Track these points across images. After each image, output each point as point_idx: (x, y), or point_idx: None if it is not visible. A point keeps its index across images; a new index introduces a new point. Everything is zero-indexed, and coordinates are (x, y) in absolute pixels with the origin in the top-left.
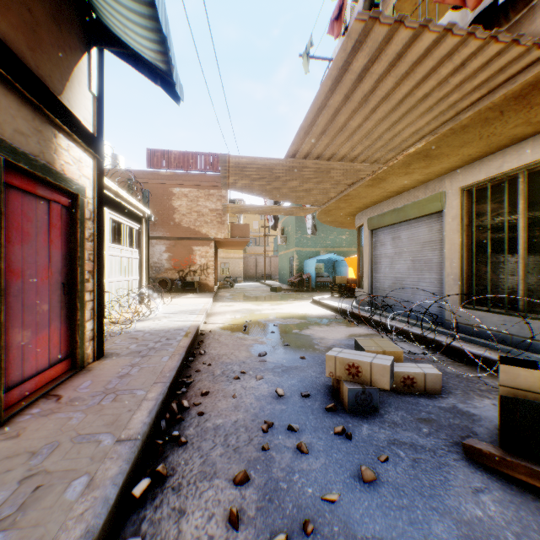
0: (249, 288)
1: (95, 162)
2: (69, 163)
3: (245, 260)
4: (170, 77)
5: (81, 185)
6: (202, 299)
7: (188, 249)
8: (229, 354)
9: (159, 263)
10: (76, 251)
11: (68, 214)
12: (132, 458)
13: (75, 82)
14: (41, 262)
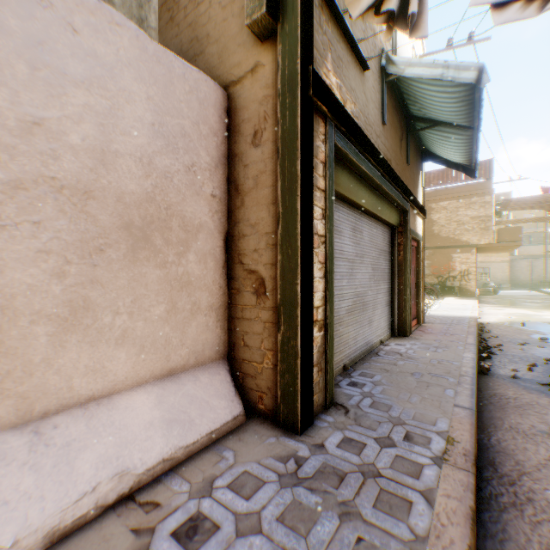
0: (519, 296)
1: (422, 221)
2: (418, 227)
3: (512, 263)
4: (468, 165)
5: (420, 235)
6: (467, 302)
7: (446, 256)
8: (509, 335)
9: None
10: (418, 267)
11: (415, 250)
12: (475, 347)
13: (418, 187)
14: (411, 273)
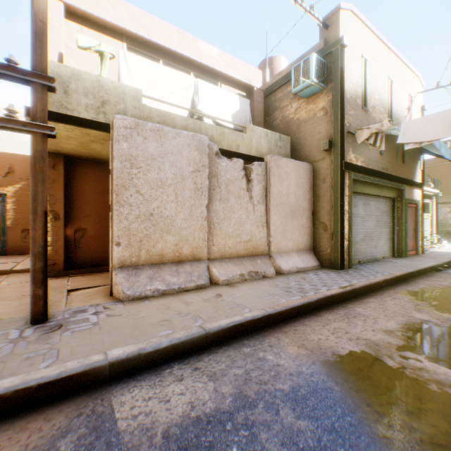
0: None
1: (420, 191)
2: (414, 195)
3: None
4: None
5: (417, 200)
6: None
7: None
8: None
9: (443, 220)
10: (415, 219)
11: (413, 209)
12: (441, 262)
13: (416, 171)
14: (409, 223)
